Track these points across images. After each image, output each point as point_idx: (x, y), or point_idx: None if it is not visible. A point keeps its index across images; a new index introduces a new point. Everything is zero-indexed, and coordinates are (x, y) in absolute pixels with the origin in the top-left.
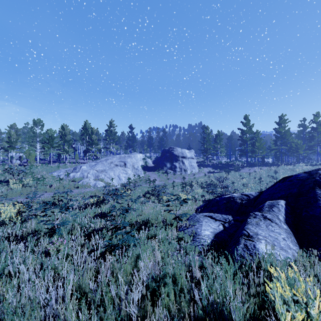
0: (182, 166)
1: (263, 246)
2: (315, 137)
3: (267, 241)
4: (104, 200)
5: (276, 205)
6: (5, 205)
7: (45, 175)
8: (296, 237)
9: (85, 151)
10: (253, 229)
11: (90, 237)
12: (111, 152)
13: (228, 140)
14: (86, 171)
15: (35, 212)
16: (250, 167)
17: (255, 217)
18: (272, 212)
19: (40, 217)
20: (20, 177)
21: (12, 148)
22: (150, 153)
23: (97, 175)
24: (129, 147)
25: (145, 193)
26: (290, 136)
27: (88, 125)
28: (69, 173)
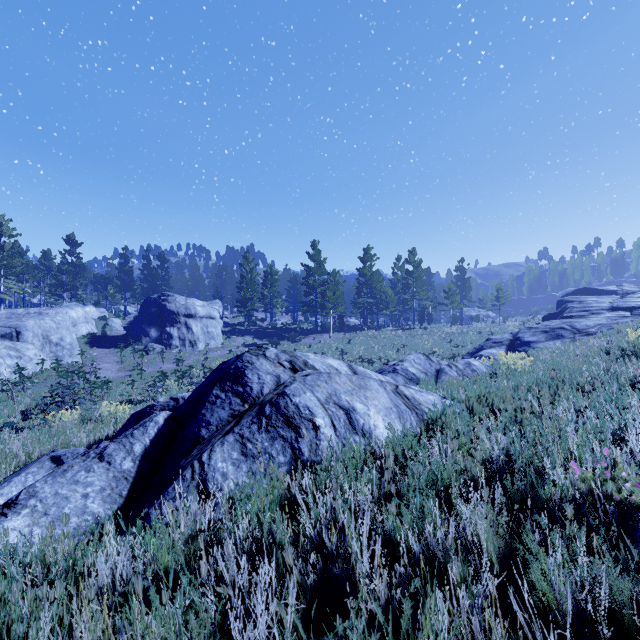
0: (187, 334)
1: (13, 522)
2: (410, 285)
3: (34, 509)
4: None
5: (146, 424)
6: None
7: None
8: (136, 484)
9: None
10: (38, 485)
11: None
12: (0, 300)
13: (291, 283)
14: None
15: None
16: (319, 333)
17: (83, 455)
18: (127, 439)
19: None
20: None
21: None
22: (126, 304)
23: None
24: (63, 290)
25: (38, 405)
26: (379, 283)
27: None
28: None
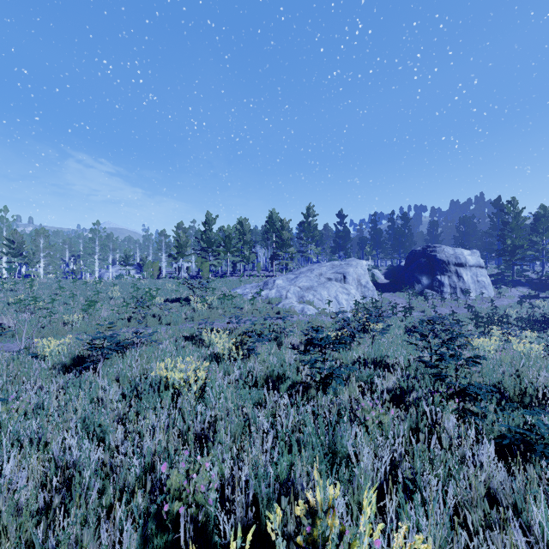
0: (457, 282)
1: None
2: None
3: None
4: (353, 337)
5: None
6: (208, 331)
7: (227, 292)
8: None
9: (271, 258)
10: None
11: (399, 405)
12: (308, 258)
13: None
14: (284, 288)
15: (251, 346)
16: None
17: None
18: None
19: (261, 355)
20: (202, 294)
21: (181, 255)
22: (377, 259)
23: (300, 295)
24: (339, 250)
25: (405, 330)
26: None
27: (275, 216)
28: (262, 290)
